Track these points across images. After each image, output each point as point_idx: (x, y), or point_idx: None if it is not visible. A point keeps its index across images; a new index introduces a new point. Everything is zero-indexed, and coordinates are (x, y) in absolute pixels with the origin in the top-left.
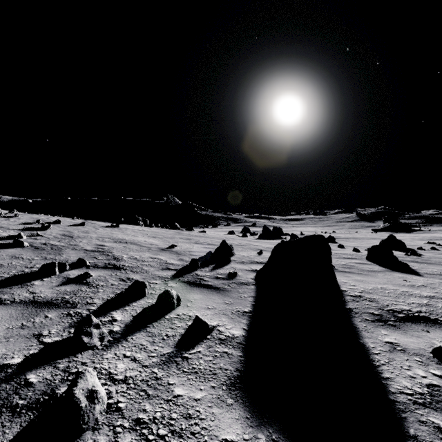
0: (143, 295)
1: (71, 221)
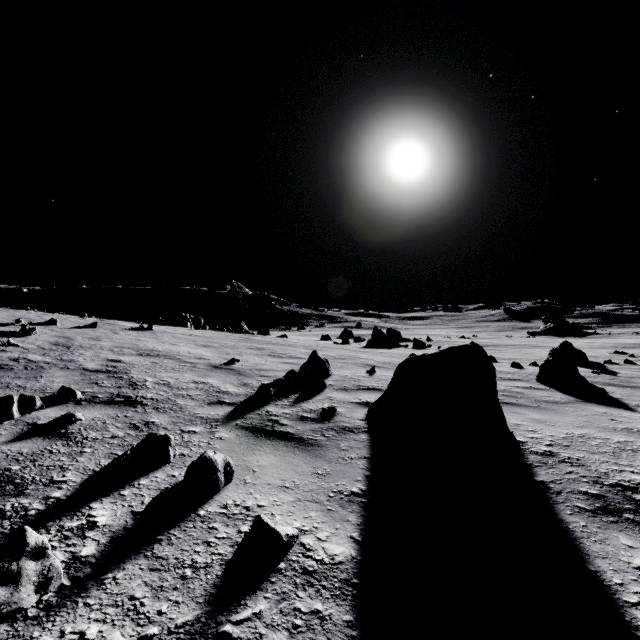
0: (165, 461)
1: (77, 321)
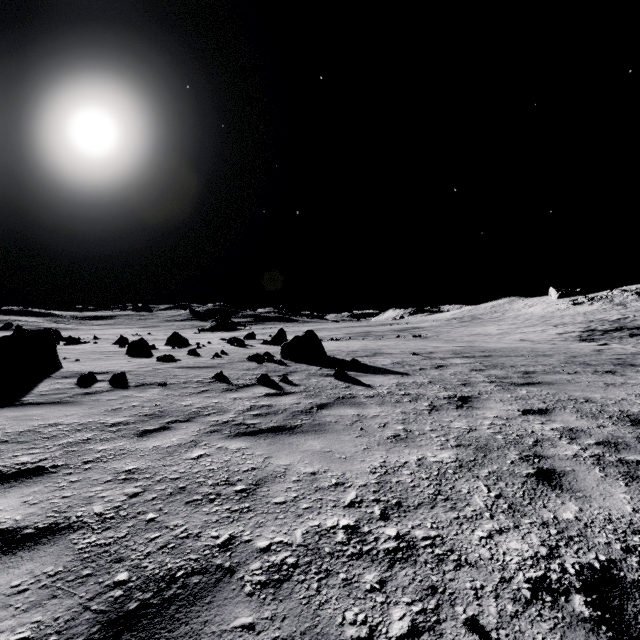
0: None
1: None
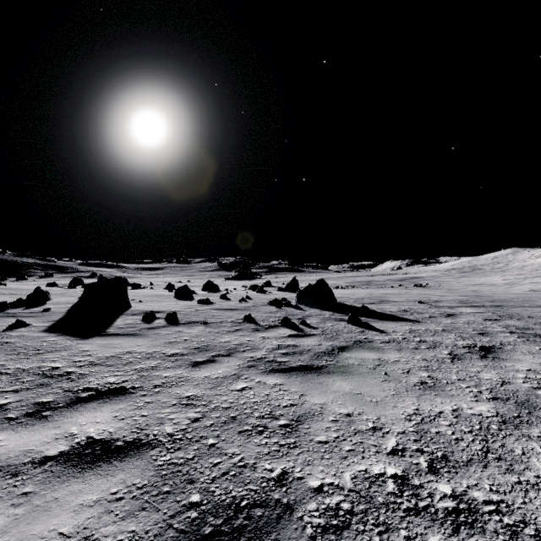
0: None
1: None
